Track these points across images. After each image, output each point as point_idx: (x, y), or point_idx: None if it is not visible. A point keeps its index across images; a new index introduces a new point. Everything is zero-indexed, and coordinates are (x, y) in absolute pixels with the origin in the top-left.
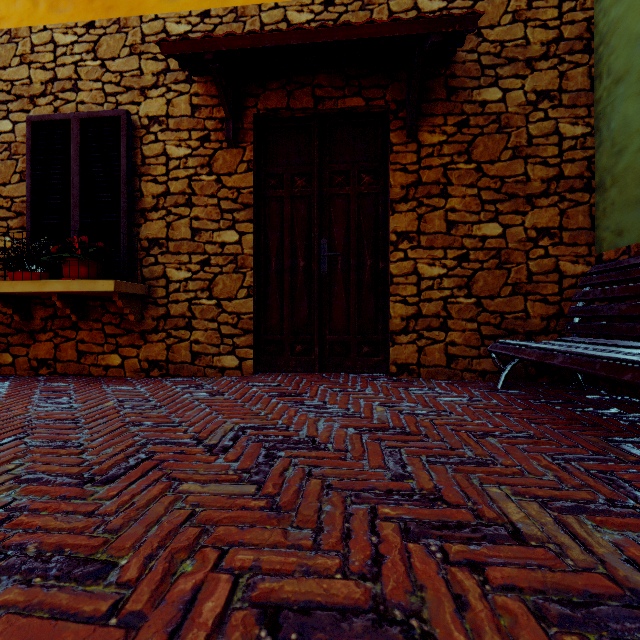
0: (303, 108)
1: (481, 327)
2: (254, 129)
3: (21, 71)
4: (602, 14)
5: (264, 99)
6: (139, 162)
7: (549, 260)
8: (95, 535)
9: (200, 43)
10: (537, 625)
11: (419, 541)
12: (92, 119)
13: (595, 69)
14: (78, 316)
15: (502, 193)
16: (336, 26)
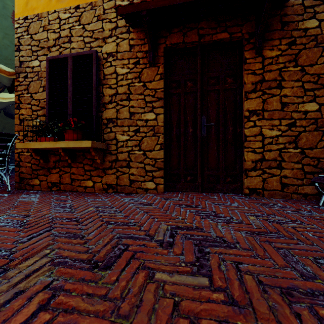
0: (192, 41)
1: (304, 167)
2: (164, 56)
3: (43, 34)
4: None
5: (169, 38)
6: (102, 78)
7: None
8: (113, 320)
9: (139, 5)
10: None
11: None
12: (78, 56)
13: None
14: (71, 160)
15: (318, 84)
16: None
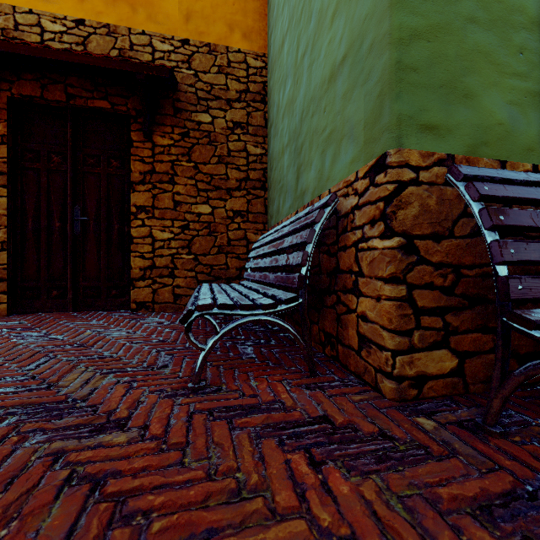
0: (56, 100)
1: (198, 275)
2: (9, 109)
3: None
4: (269, 82)
5: (18, 86)
6: None
7: (241, 231)
8: None
9: None
10: None
11: None
12: None
13: (267, 114)
14: None
15: (212, 185)
16: (59, 50)
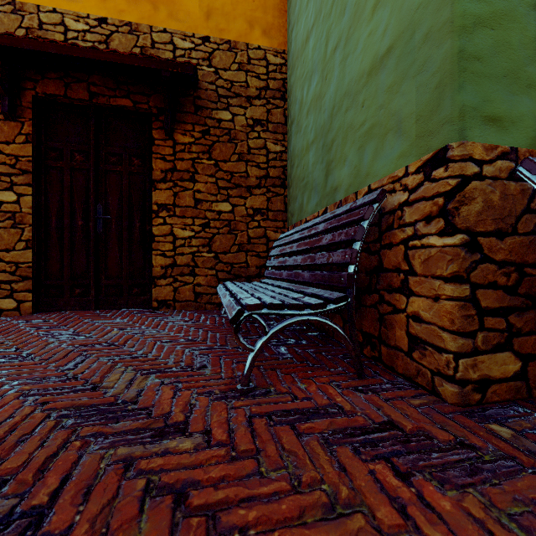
0: (80, 99)
1: (218, 273)
2: (34, 108)
3: None
4: (289, 79)
5: (43, 85)
6: None
7: (261, 229)
8: None
9: None
10: (42, 420)
11: (26, 398)
12: None
13: (287, 111)
14: None
15: (232, 183)
16: (86, 47)
